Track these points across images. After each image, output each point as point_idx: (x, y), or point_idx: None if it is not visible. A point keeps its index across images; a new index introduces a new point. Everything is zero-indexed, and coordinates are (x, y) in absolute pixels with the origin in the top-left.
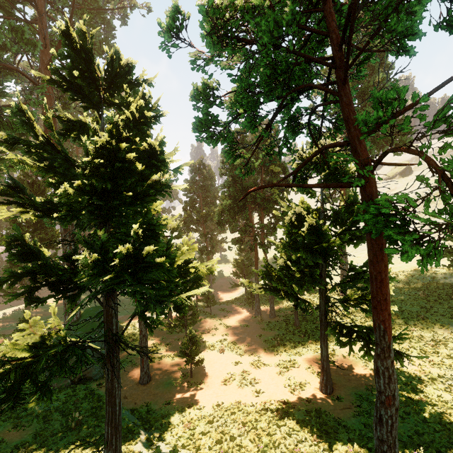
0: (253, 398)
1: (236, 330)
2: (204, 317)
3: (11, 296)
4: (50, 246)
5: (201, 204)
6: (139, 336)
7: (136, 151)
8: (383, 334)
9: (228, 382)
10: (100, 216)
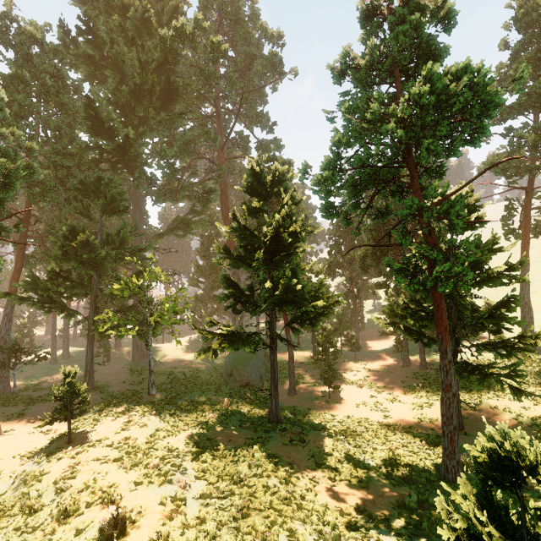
0: (381, 419)
1: (378, 374)
2: (348, 360)
3: (226, 306)
4: (220, 286)
5: (347, 248)
6: (287, 367)
7: (287, 230)
8: (441, 341)
9: (361, 406)
10: (269, 264)
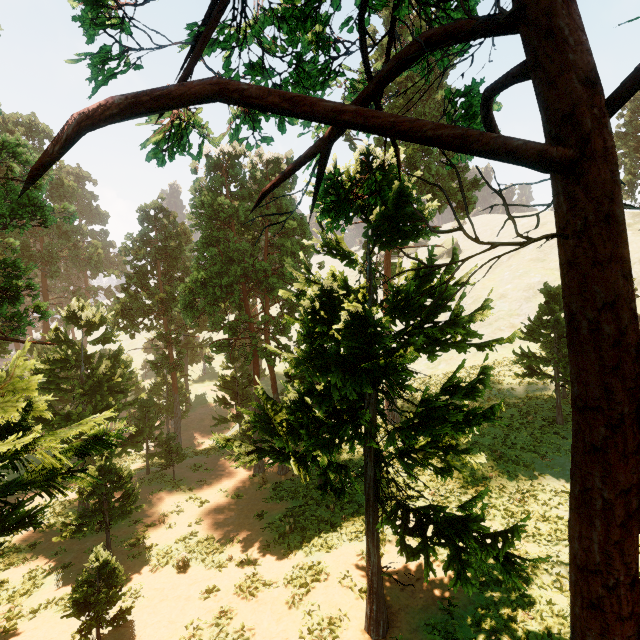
0: None
1: (217, 508)
2: (160, 487)
3: None
4: None
5: (159, 281)
6: None
7: None
8: None
9: None
10: None
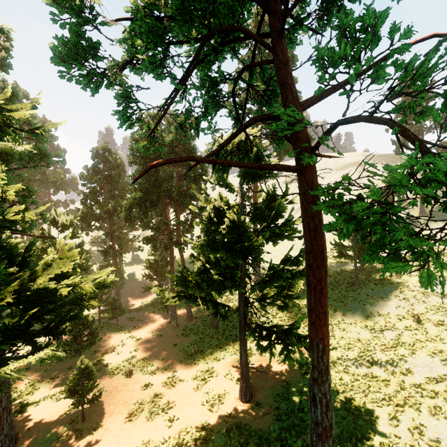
0: (166, 430)
1: (147, 342)
2: (109, 331)
3: None
4: None
5: (106, 197)
6: None
7: None
8: (321, 354)
9: (135, 416)
10: None
